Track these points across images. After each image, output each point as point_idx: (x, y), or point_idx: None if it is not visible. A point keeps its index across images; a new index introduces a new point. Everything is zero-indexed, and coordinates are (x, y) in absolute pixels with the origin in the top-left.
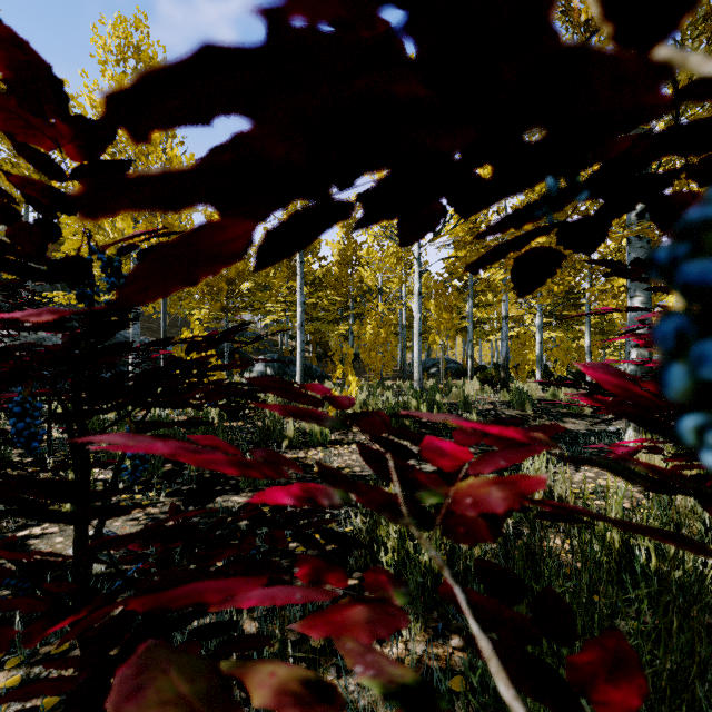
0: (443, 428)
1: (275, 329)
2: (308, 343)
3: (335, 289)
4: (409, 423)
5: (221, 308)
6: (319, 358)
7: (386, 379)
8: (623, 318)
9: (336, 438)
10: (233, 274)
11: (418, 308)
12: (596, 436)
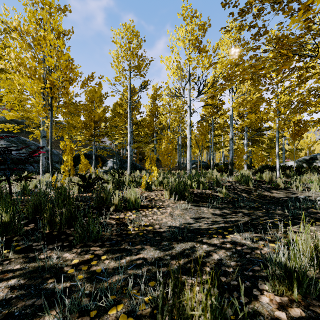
0: (206, 197)
1: (118, 146)
2: (135, 153)
3: (147, 127)
4: (188, 194)
5: (91, 135)
6: (140, 160)
7: (172, 170)
8: (292, 138)
9: (144, 204)
10: (97, 118)
11: (189, 132)
12: (301, 202)
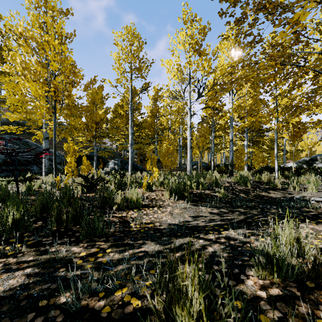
0: (205, 197)
1: (119, 147)
2: (136, 154)
3: (148, 129)
4: (187, 194)
5: (92, 136)
6: (141, 161)
7: (172, 171)
8: (291, 140)
9: (145, 203)
10: (98, 119)
11: (190, 134)
12: (295, 202)
